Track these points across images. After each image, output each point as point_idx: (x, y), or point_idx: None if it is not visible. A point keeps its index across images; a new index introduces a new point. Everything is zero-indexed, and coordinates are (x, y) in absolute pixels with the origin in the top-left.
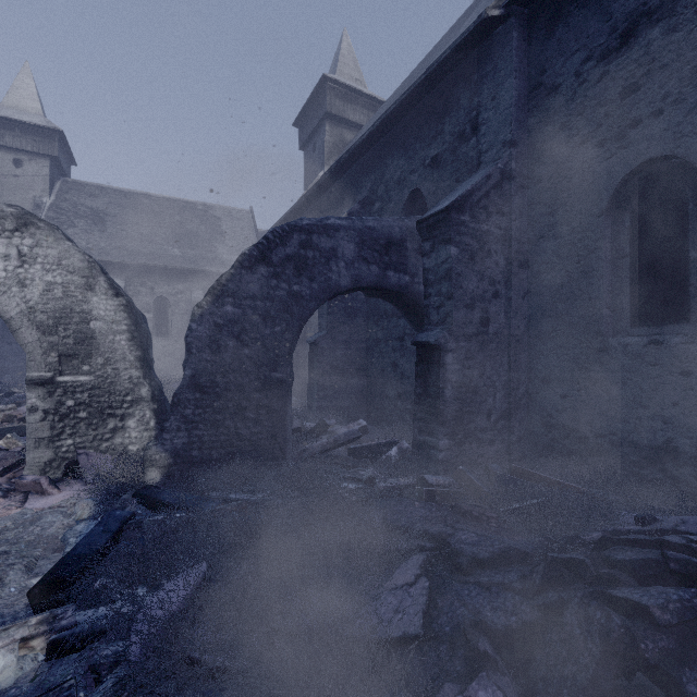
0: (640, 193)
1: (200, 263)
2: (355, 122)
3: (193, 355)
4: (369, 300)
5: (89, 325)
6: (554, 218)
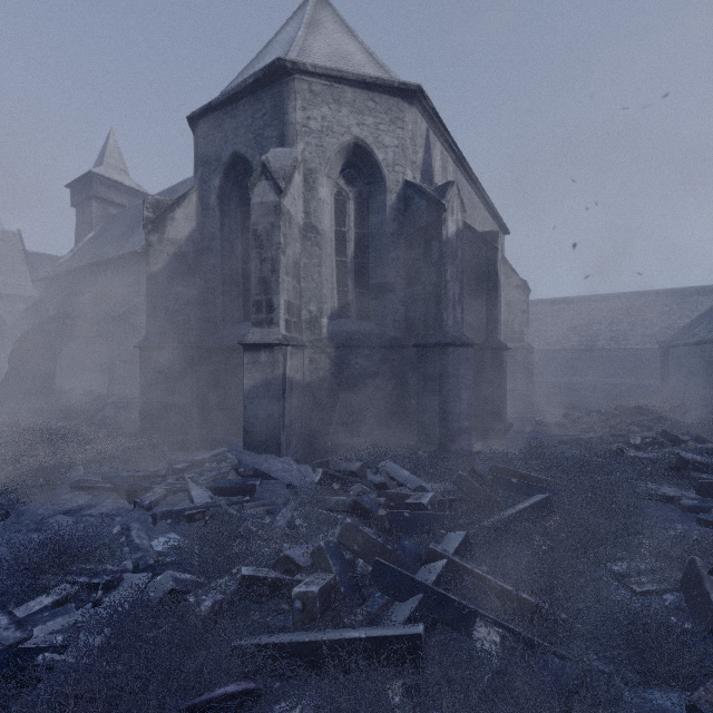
0: None
1: None
2: (119, 203)
3: (13, 362)
4: None
5: None
6: None
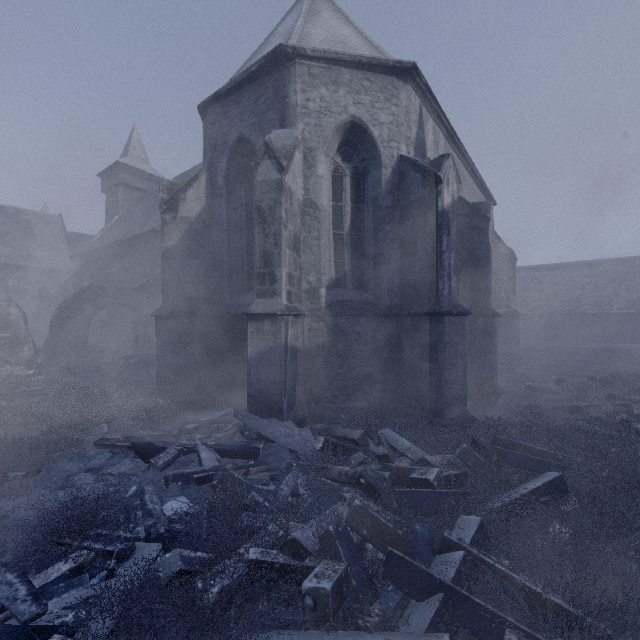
0: None
1: (15, 258)
2: (141, 188)
3: (53, 327)
4: None
5: (9, 317)
6: None
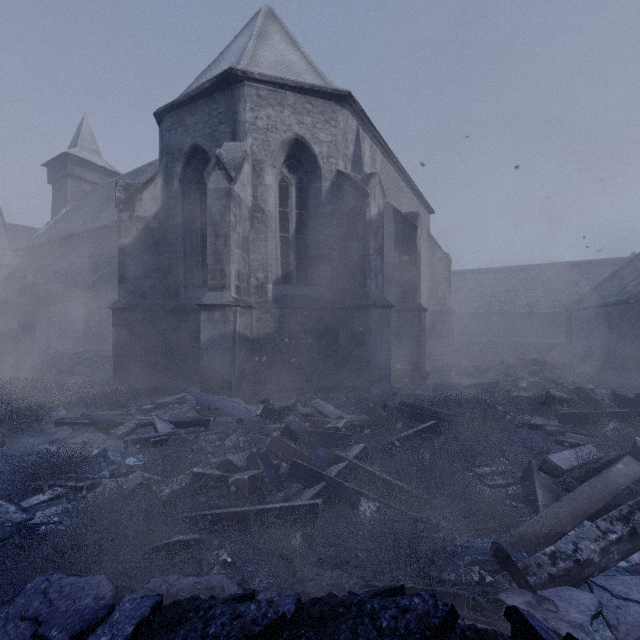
0: None
1: None
2: (92, 181)
3: None
4: None
5: None
6: None
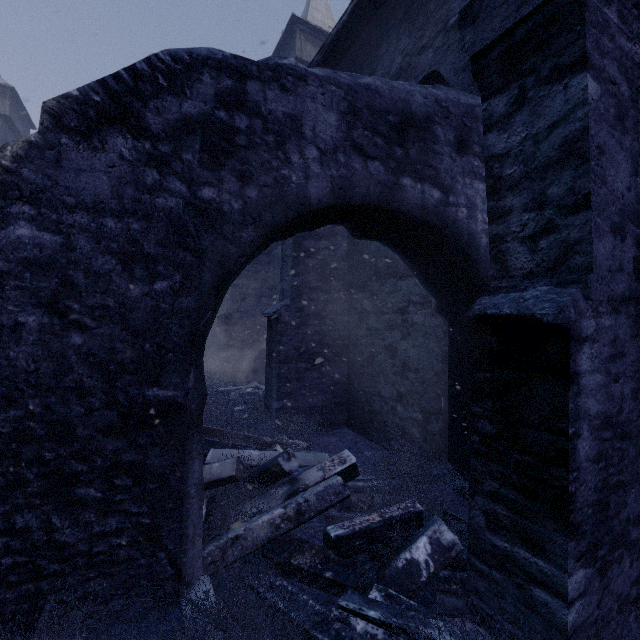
0: None
1: None
2: None
3: None
4: (351, 255)
5: None
6: None
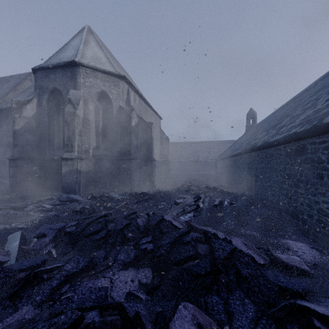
0: (11, 145)
1: None
2: None
3: None
4: None
5: None
6: (1, 145)
